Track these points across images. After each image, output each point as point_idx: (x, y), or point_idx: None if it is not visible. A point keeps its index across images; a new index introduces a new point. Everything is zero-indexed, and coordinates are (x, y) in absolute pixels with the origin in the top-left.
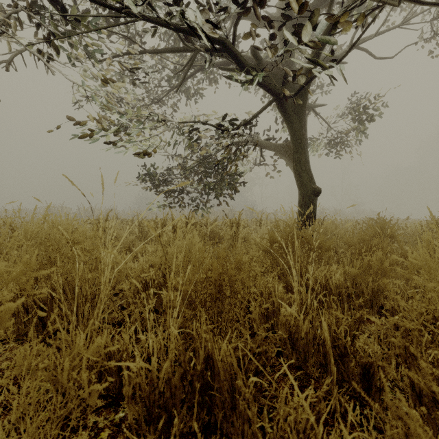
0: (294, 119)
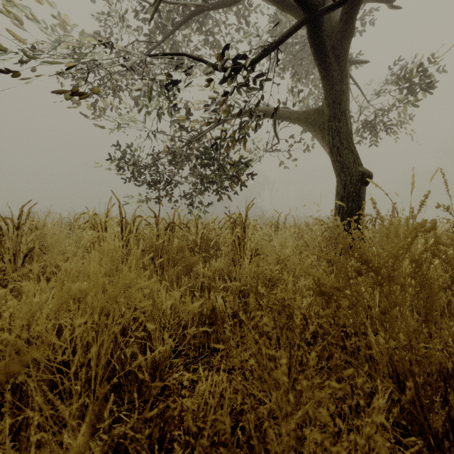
0: (333, 62)
